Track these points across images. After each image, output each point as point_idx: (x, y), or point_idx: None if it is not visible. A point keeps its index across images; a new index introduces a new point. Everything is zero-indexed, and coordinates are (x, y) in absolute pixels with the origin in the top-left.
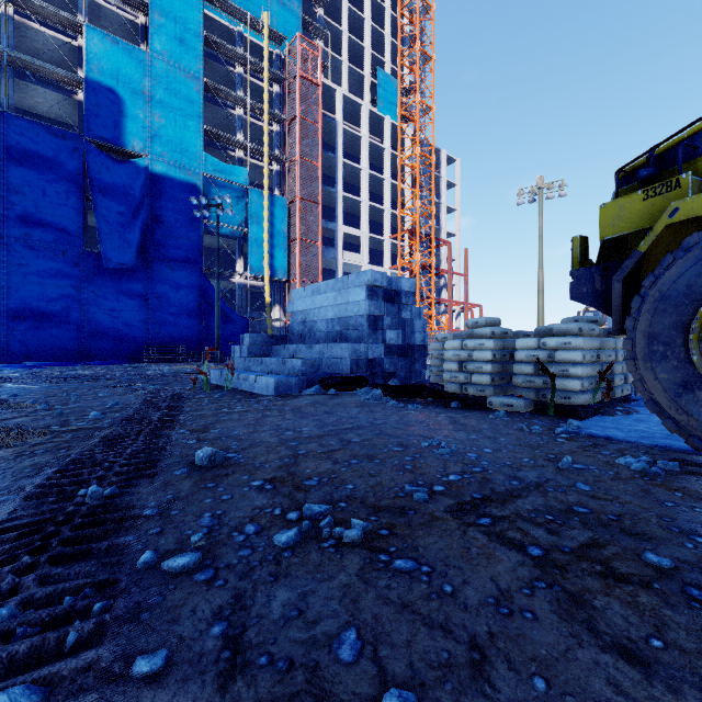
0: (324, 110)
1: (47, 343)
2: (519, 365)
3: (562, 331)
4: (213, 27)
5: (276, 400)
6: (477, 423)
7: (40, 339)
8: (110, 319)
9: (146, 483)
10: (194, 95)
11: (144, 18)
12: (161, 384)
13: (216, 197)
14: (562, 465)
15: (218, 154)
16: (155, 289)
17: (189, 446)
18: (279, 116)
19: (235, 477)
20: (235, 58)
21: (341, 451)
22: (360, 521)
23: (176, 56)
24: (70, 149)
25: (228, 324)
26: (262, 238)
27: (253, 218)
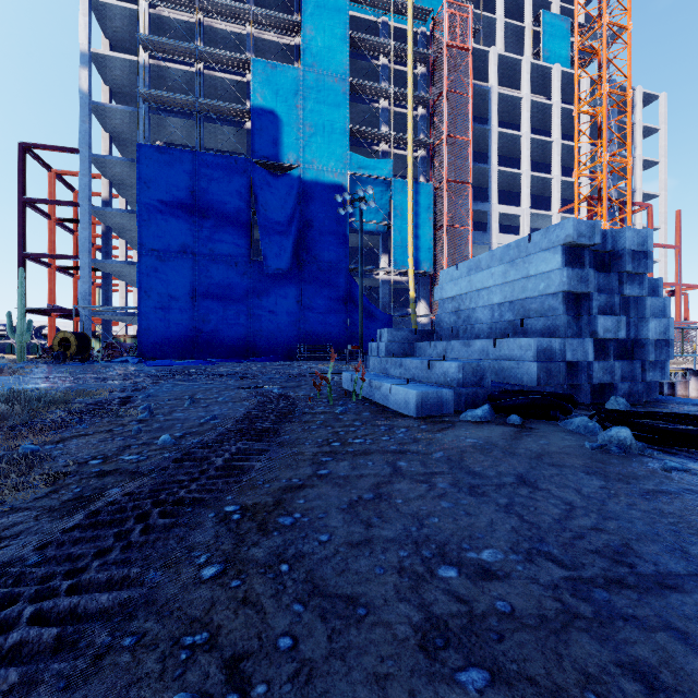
0: (474, 80)
1: (224, 343)
2: None
3: None
4: (358, 27)
5: (419, 431)
6: None
7: (219, 339)
8: (270, 320)
9: None
10: (340, 98)
11: (297, 38)
12: (290, 387)
13: (359, 191)
14: None
15: (363, 151)
16: (306, 290)
17: (184, 601)
18: (424, 97)
19: None
20: (379, 50)
21: None
22: None
23: (324, 64)
24: (241, 172)
25: (372, 321)
26: (406, 230)
27: (397, 210)
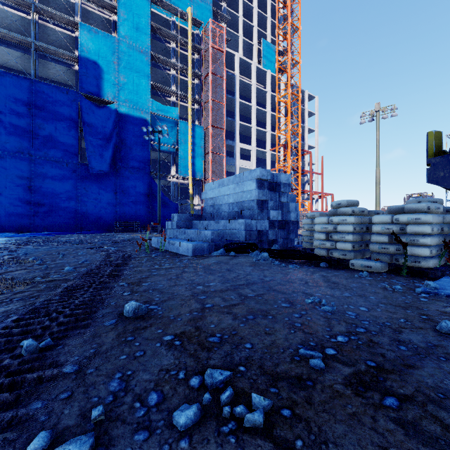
0: (227, 68)
1: (57, 220)
2: (375, 236)
3: (412, 209)
4: (157, 19)
5: (193, 260)
6: (346, 282)
7: (53, 217)
8: (94, 205)
9: (79, 333)
10: (145, 63)
11: (114, 16)
12: (120, 247)
13: (158, 127)
14: (441, 329)
15: (160, 99)
16: (121, 186)
17: (123, 298)
18: (198, 74)
19: (151, 330)
20: (170, 38)
21: (239, 305)
22: (260, 397)
23: (133, 39)
24: (71, 100)
25: (166, 207)
26: (187, 152)
27: (182, 140)
